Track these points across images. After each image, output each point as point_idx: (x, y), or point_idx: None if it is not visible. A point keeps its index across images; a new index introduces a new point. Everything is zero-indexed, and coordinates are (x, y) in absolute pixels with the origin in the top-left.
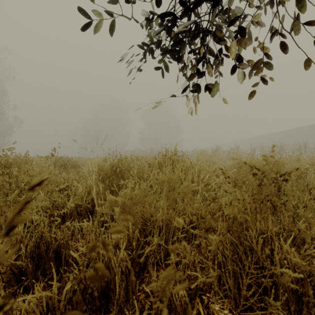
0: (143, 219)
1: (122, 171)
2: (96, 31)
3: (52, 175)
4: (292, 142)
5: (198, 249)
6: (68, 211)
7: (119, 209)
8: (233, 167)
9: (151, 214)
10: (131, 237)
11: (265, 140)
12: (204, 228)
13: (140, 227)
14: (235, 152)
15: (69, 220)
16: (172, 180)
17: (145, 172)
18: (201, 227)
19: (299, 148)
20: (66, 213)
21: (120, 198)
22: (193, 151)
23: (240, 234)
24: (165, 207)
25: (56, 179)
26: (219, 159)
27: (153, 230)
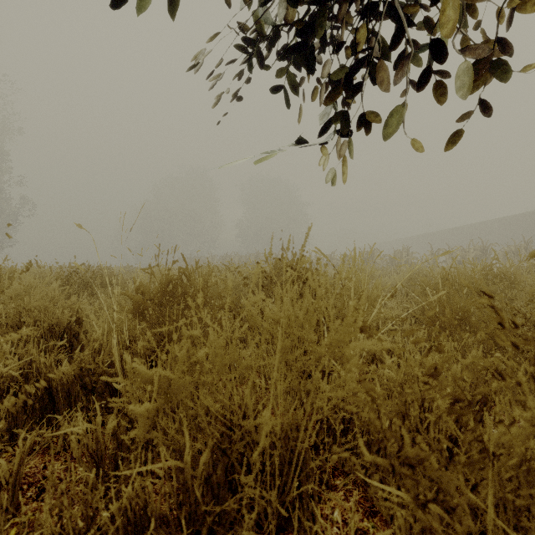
0: (224, 423)
1: (188, 294)
2: (137, 4)
3: (46, 302)
4: (499, 242)
5: (361, 486)
6: (29, 401)
7: (154, 402)
8: (423, 284)
9: (246, 403)
10: (189, 474)
11: (452, 238)
12: (415, 499)
13: (213, 443)
14: (403, 258)
15: (62, 406)
16: (299, 320)
17: (228, 298)
18: (367, 432)
19: (517, 251)
20: (55, 389)
21: (159, 369)
22: (330, 256)
23: (534, 514)
24: (280, 396)
25: (55, 310)
26: (377, 269)
27: (248, 451)
